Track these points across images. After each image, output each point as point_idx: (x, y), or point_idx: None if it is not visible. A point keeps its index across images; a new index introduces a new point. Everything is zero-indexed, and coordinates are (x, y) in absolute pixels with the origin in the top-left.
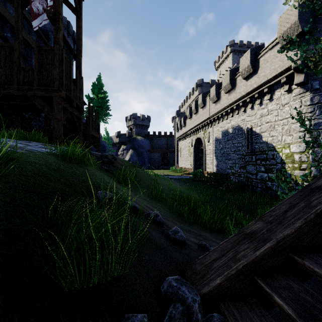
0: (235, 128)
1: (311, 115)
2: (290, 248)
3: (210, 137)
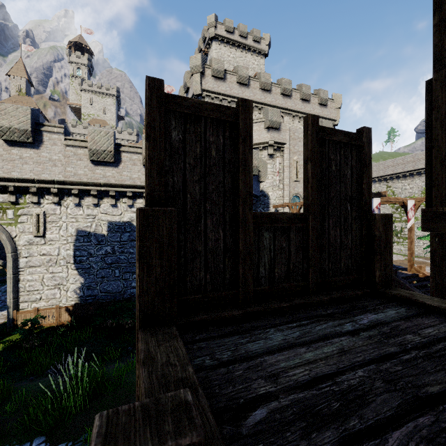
0: None
1: None
2: None
3: (47, 224)
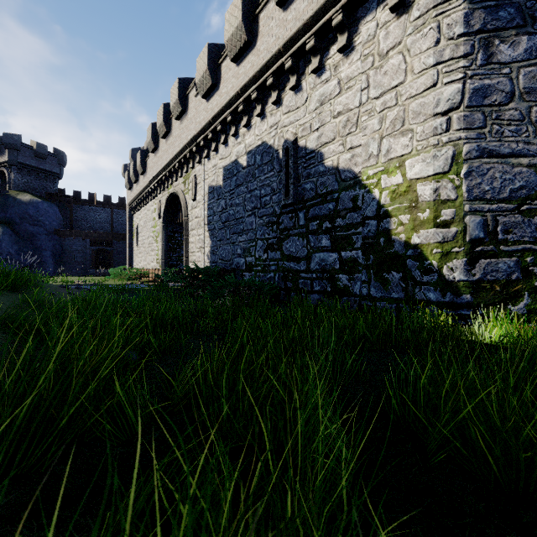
0: (254, 152)
1: (466, 66)
2: None
3: (197, 186)
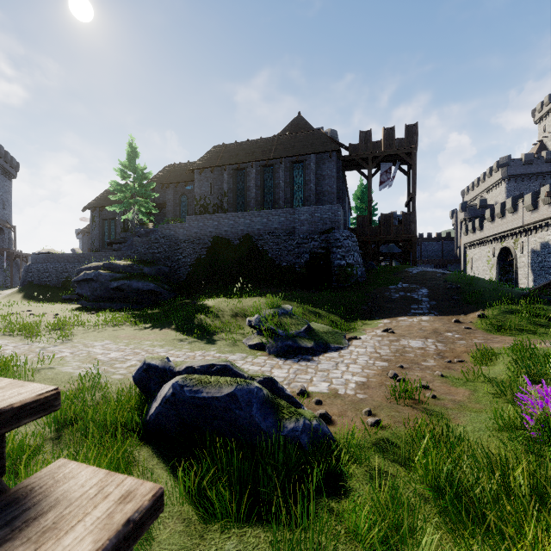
0: None
1: None
2: (541, 288)
3: (523, 247)
